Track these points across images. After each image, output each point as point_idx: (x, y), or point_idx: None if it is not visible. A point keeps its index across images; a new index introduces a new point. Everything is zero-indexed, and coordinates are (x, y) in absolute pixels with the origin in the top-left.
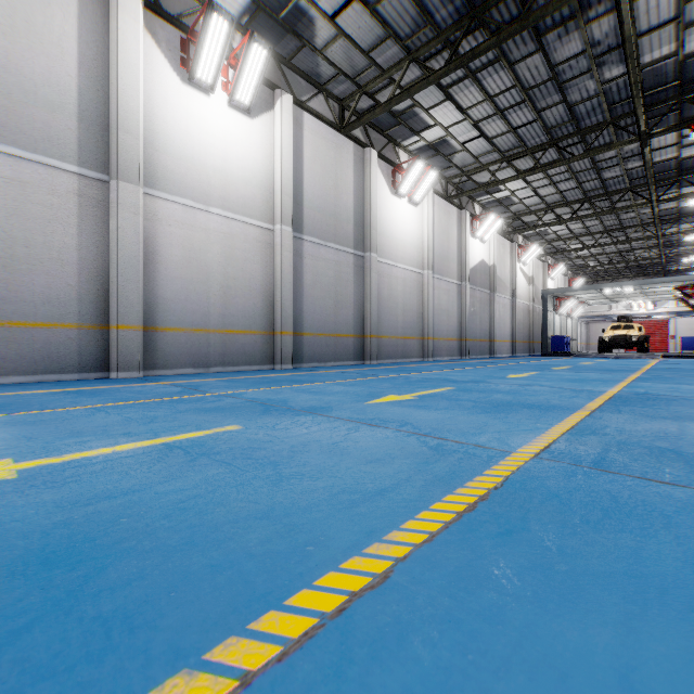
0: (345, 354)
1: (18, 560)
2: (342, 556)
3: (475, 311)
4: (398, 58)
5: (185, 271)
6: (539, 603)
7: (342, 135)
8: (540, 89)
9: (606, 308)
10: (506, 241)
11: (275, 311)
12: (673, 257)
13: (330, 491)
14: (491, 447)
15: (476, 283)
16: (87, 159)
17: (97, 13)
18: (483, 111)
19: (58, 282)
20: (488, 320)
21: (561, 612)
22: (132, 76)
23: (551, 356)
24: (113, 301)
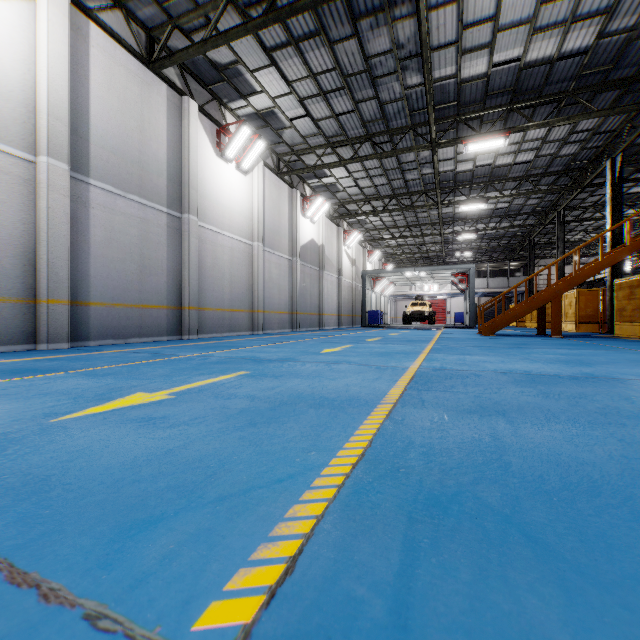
0: (155, 328)
1: None
2: None
3: (306, 286)
4: None
5: None
6: None
7: (150, 70)
8: (357, 79)
9: (408, 289)
10: (334, 225)
11: (39, 272)
12: (450, 252)
13: None
14: (132, 613)
15: (307, 260)
16: None
17: None
18: (307, 88)
19: None
20: (318, 295)
21: None
22: None
23: (369, 328)
24: None
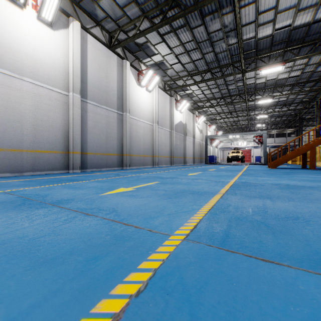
0: (112, 164)
1: None
2: None
3: (177, 144)
4: (138, 14)
5: (4, 114)
6: None
7: (110, 50)
8: (203, 43)
9: (230, 144)
10: (191, 113)
11: (69, 140)
12: (253, 124)
13: None
14: (159, 230)
15: (178, 131)
16: None
17: None
18: (179, 50)
19: None
20: (183, 148)
21: None
22: None
23: (209, 164)
24: None
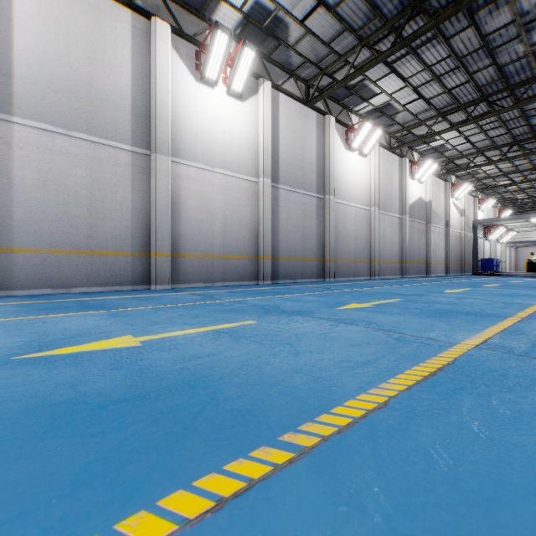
0: (310, 273)
1: (174, 383)
2: (355, 393)
3: (414, 239)
4: (352, 44)
5: (198, 214)
6: (487, 422)
7: (307, 107)
8: (472, 56)
9: (533, 234)
10: (441, 181)
11: (259, 242)
12: None
13: (333, 361)
14: (440, 340)
15: (415, 216)
16: (137, 141)
17: (142, 41)
18: (421, 78)
19: (119, 224)
20: (425, 246)
21: (502, 427)
22: (165, 81)
23: (481, 275)
24: (153, 237)
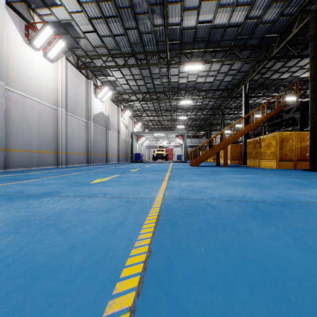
0: None
1: None
2: None
3: (97, 139)
4: None
5: None
6: None
7: None
8: (125, 12)
9: (155, 143)
10: (115, 105)
11: None
12: (175, 125)
13: None
14: None
15: (98, 123)
16: None
17: None
18: (93, 11)
19: None
20: (105, 144)
21: None
22: None
23: (135, 162)
24: None
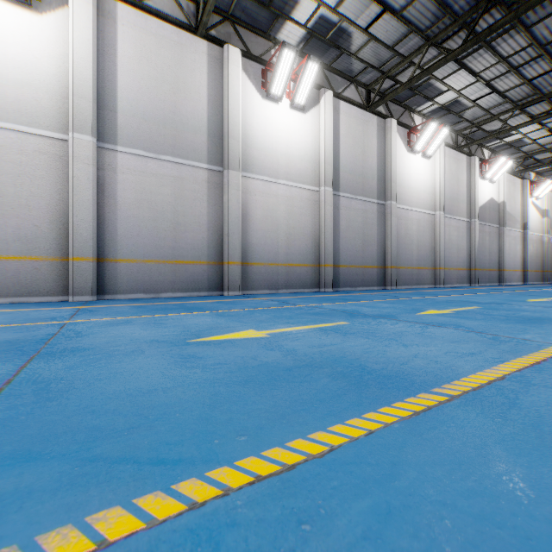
0: (370, 281)
1: (324, 360)
2: (473, 371)
3: (484, 244)
4: (418, 45)
5: (264, 225)
6: None
7: (368, 112)
8: None
9: None
10: (516, 179)
11: (320, 250)
12: None
13: (441, 351)
14: (536, 340)
15: (485, 219)
16: (212, 159)
17: (216, 67)
18: (495, 71)
19: (197, 236)
20: (497, 251)
21: None
22: (236, 102)
23: None
24: (225, 247)
